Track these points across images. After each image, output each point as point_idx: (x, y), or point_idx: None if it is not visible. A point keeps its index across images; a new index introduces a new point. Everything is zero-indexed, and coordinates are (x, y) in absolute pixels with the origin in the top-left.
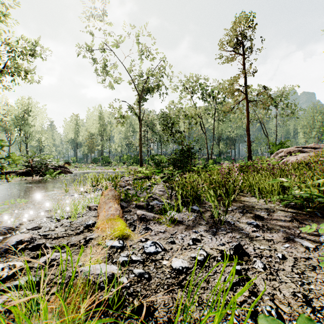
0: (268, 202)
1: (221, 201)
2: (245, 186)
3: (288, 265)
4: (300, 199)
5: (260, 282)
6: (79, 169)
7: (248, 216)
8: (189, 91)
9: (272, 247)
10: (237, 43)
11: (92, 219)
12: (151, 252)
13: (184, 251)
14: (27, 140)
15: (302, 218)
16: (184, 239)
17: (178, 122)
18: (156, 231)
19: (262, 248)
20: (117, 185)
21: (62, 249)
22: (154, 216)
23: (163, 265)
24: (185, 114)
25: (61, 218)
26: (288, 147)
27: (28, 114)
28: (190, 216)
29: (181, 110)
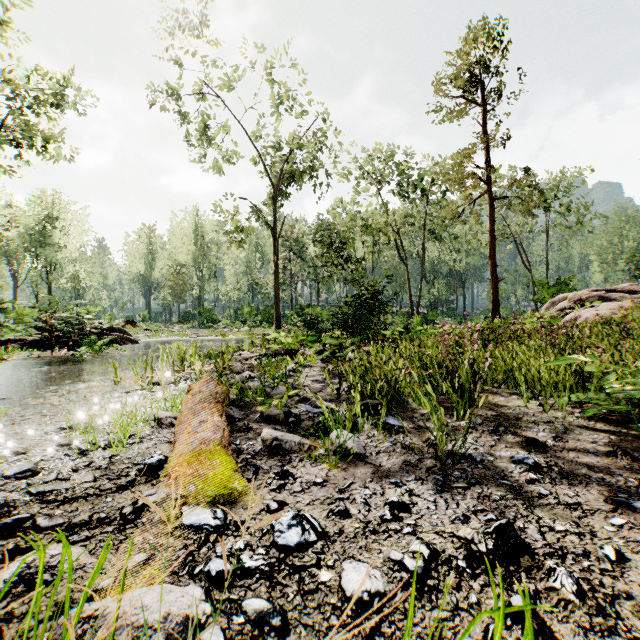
0: (550, 408)
1: (446, 404)
2: (494, 371)
3: (637, 581)
4: (620, 401)
5: (578, 639)
6: (152, 334)
7: (511, 443)
8: (374, 179)
9: (584, 527)
10: (471, 82)
11: (161, 449)
12: (291, 546)
13: (372, 540)
14: (50, 277)
15: (632, 446)
16: (370, 504)
17: (352, 241)
18: (305, 481)
19: (561, 528)
20: (226, 368)
21: (75, 534)
22: (301, 443)
23: (320, 583)
24: (365, 224)
25: (89, 448)
26: (574, 289)
27: (52, 225)
28: (381, 443)
29: (359, 217)
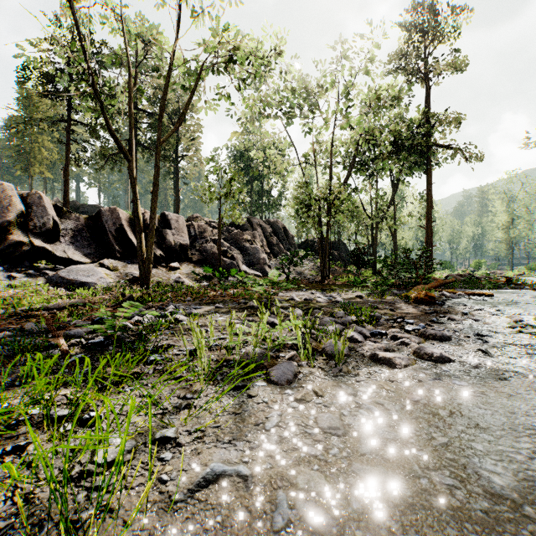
0: None
1: None
2: None
3: None
4: None
5: None
6: None
7: None
8: None
9: None
10: None
11: None
12: None
13: None
14: None
15: None
16: None
17: None
18: None
19: None
20: None
21: None
22: None
23: None
24: None
25: None
26: None
27: None
28: None
29: None
